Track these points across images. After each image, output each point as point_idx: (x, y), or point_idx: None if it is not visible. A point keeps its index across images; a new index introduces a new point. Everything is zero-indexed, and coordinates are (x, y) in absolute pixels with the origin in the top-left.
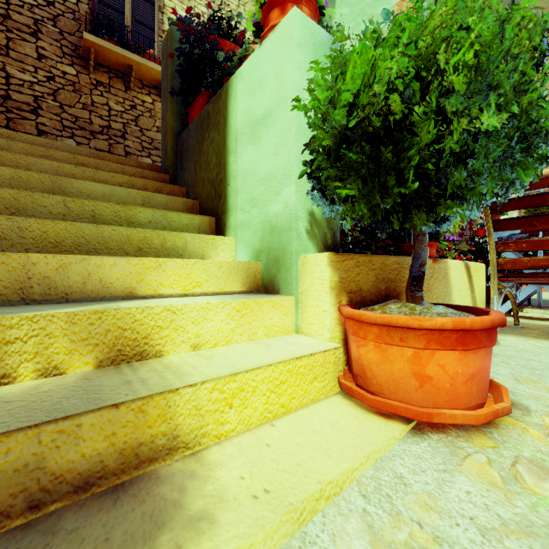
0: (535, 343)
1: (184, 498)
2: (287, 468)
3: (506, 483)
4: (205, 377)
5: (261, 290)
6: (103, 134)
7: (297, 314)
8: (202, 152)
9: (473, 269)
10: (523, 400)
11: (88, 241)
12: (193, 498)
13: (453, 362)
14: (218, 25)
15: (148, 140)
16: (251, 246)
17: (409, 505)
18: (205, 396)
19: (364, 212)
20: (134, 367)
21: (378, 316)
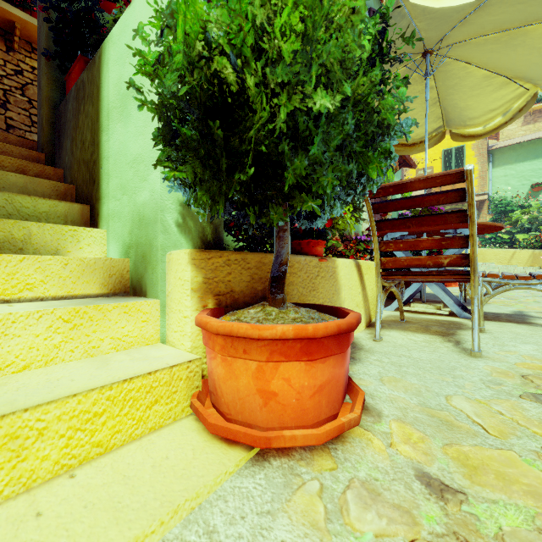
0: (412, 337)
1: None
2: None
3: (329, 520)
4: None
5: (130, 292)
6: None
7: (163, 320)
8: (78, 128)
9: (364, 268)
10: (380, 403)
11: None
12: None
13: (299, 374)
14: None
15: None
16: (122, 240)
17: None
18: None
19: (204, 201)
20: None
21: (220, 324)
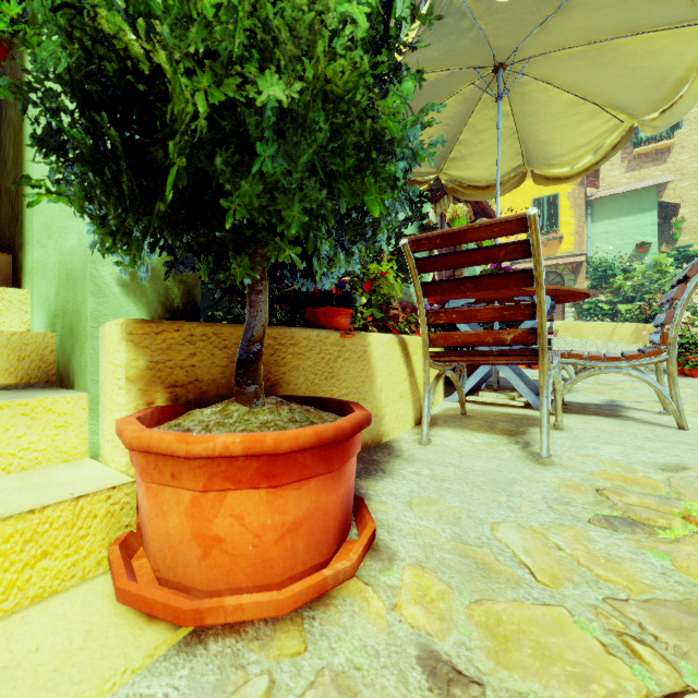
0: (471, 438)
1: None
2: None
3: None
4: None
5: (56, 381)
6: None
7: (95, 423)
8: None
9: (412, 346)
10: (397, 540)
11: None
12: None
13: (257, 508)
14: None
15: None
16: (47, 305)
17: None
18: None
19: (109, 243)
20: None
21: (135, 435)
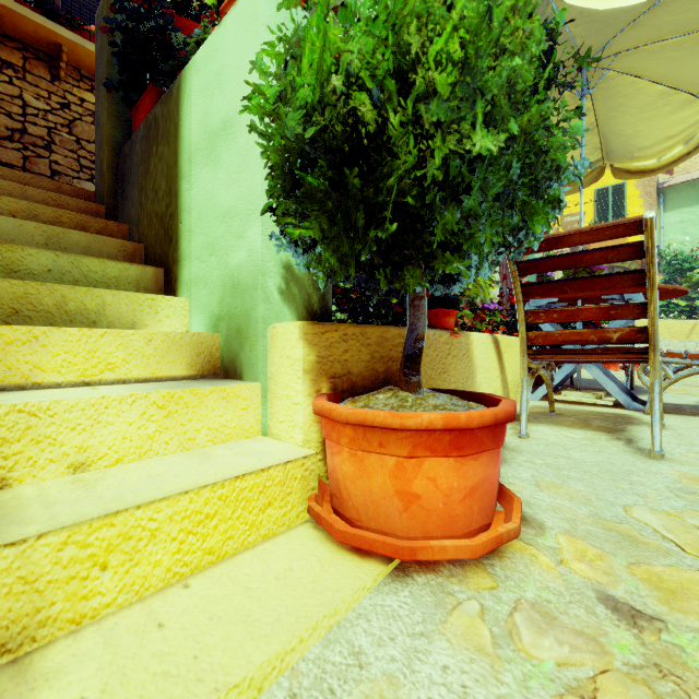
0: (568, 434)
1: None
2: (174, 668)
3: (497, 645)
4: (52, 523)
5: (220, 374)
6: (13, 140)
7: (264, 408)
8: (149, 174)
9: (503, 345)
10: (540, 513)
11: None
12: None
13: (447, 473)
14: (185, 1)
15: (90, 156)
16: (209, 311)
17: None
18: (46, 558)
19: (332, 263)
20: None
21: (351, 412)
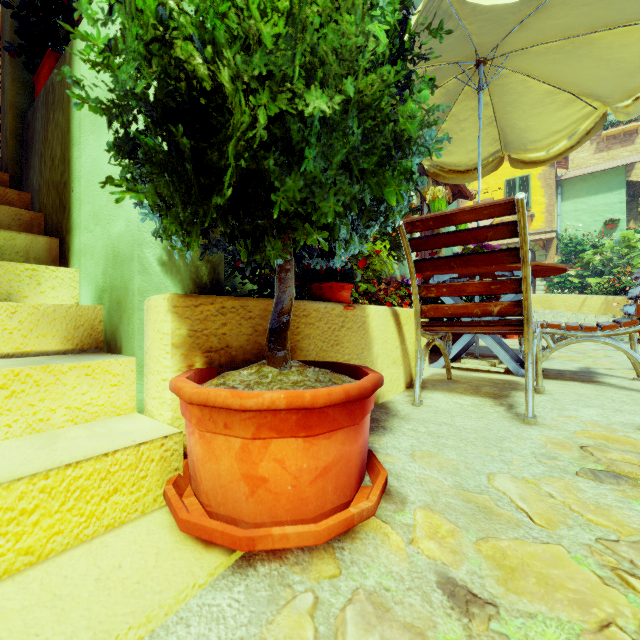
0: (459, 400)
1: None
2: None
3: None
4: None
5: (104, 347)
6: None
7: (141, 383)
8: (47, 141)
9: (403, 317)
10: (406, 486)
11: None
12: None
13: (295, 454)
14: None
15: None
16: (94, 282)
17: None
18: None
19: (173, 231)
20: None
21: (194, 391)
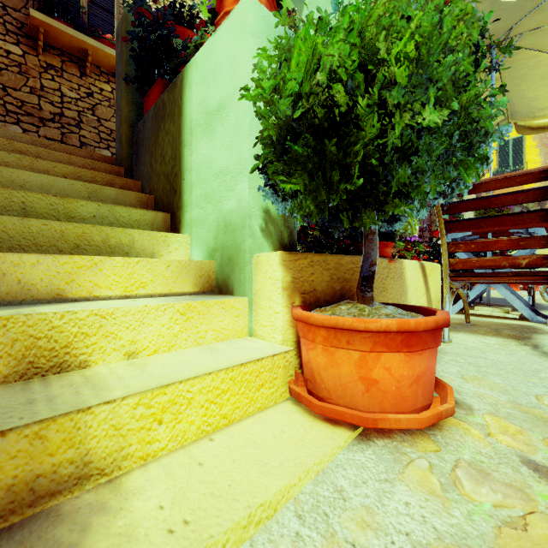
0: (483, 340)
1: (84, 541)
2: (216, 491)
3: (445, 490)
4: (129, 390)
5: (215, 291)
6: (54, 121)
7: (250, 316)
8: (158, 144)
9: (428, 269)
10: (468, 399)
11: (11, 236)
12: (95, 540)
13: (399, 364)
14: (179, 13)
15: (107, 131)
16: (206, 244)
17: (346, 524)
18: (127, 413)
19: (311, 208)
20: (48, 382)
21: (325, 318)
